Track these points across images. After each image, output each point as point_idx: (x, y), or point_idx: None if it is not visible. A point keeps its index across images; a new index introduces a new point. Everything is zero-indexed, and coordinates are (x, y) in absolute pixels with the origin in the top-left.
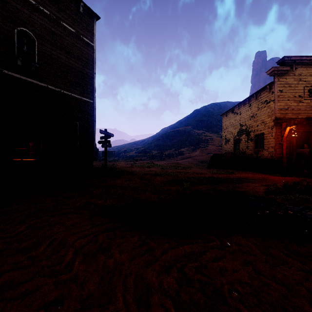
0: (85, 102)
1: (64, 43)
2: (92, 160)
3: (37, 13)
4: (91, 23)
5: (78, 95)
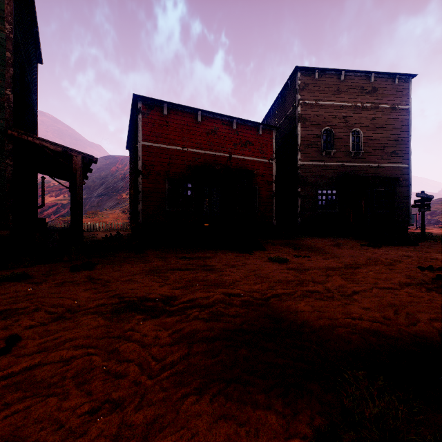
0: (400, 168)
1: (381, 123)
2: (408, 225)
3: (362, 111)
4: (406, 86)
5: (393, 164)
